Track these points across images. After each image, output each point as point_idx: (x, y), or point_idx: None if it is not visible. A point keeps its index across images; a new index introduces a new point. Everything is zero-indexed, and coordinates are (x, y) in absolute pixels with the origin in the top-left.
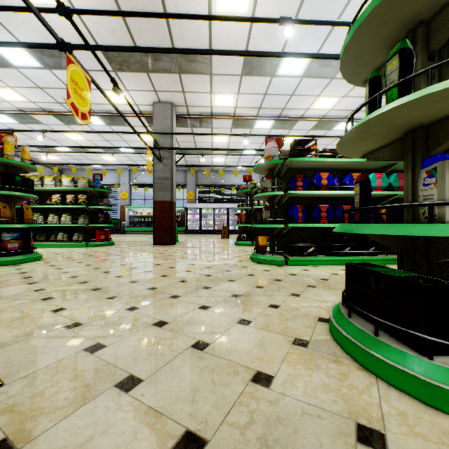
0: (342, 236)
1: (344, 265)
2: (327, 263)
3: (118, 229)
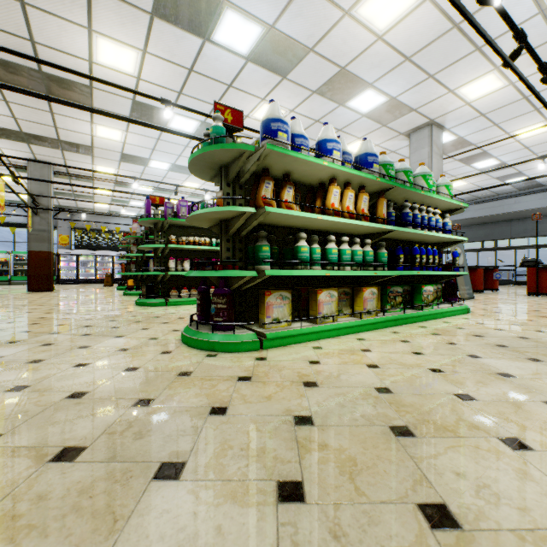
0: None
1: None
2: None
3: None
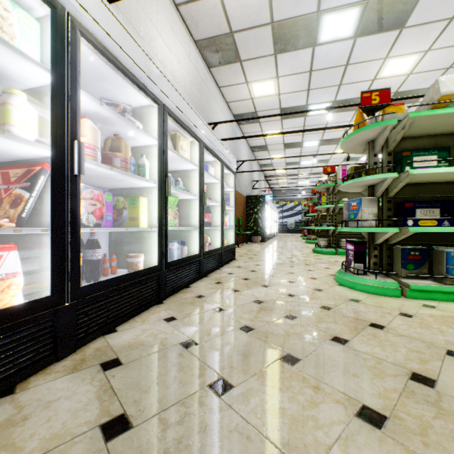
0: None
1: None
2: None
3: None
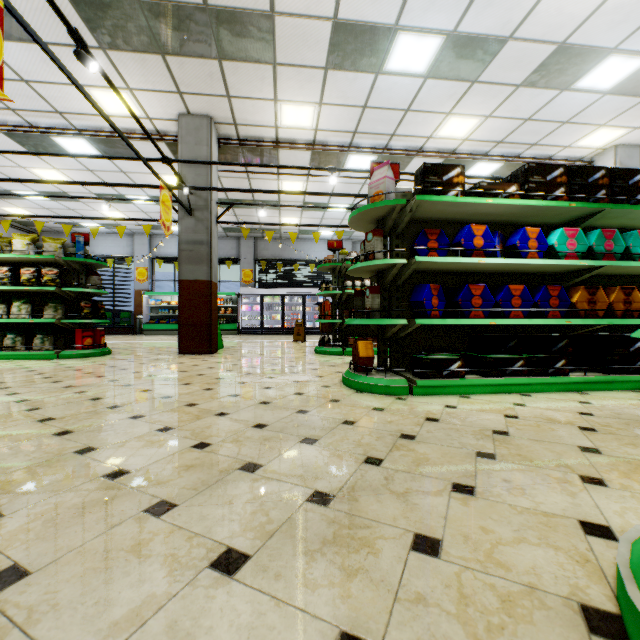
0: (506, 341)
1: (515, 394)
2: (485, 390)
3: (132, 326)
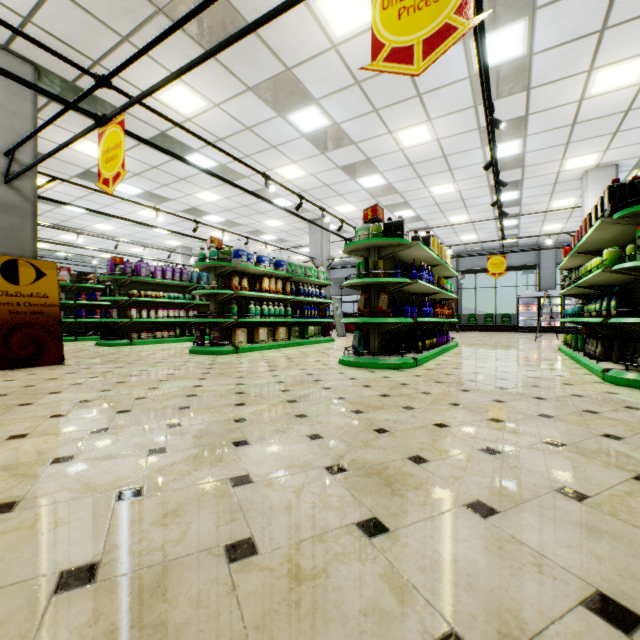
0: (110, 326)
1: None
2: None
3: None
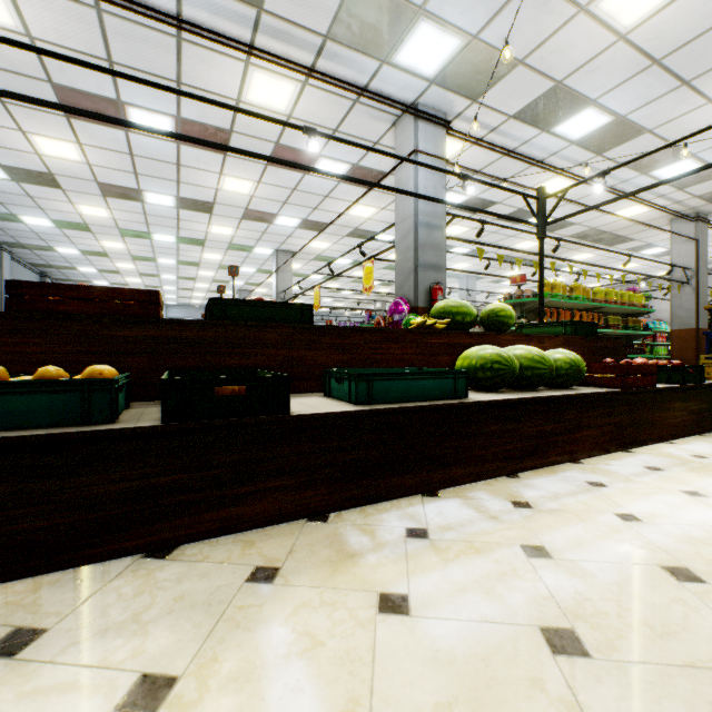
0: None
1: None
2: None
3: None
